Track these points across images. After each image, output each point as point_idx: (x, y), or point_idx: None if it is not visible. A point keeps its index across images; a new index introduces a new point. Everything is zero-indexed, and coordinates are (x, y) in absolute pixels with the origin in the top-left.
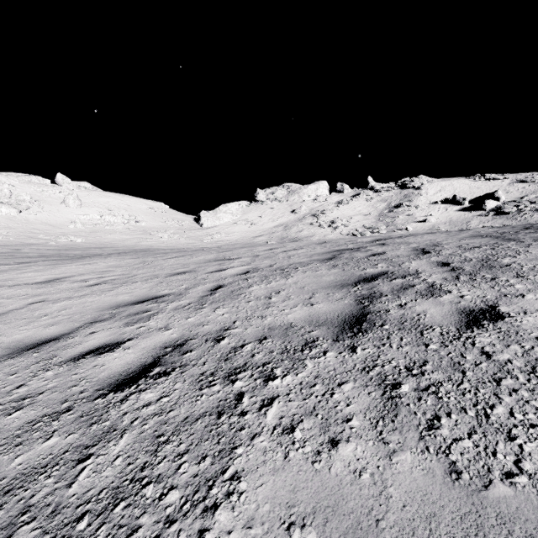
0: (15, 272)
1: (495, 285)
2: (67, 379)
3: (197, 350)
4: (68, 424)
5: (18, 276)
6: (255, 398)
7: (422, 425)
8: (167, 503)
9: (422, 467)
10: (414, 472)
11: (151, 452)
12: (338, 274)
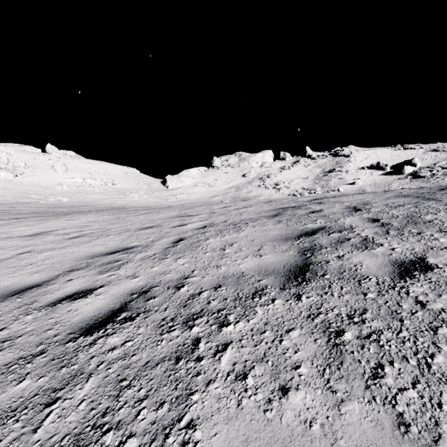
0: (9, 227)
1: (421, 239)
2: (44, 323)
3: (160, 296)
4: (40, 367)
5: (10, 230)
6: (211, 344)
7: (367, 374)
8: None
9: (370, 419)
10: (362, 423)
11: (113, 397)
12: (283, 229)
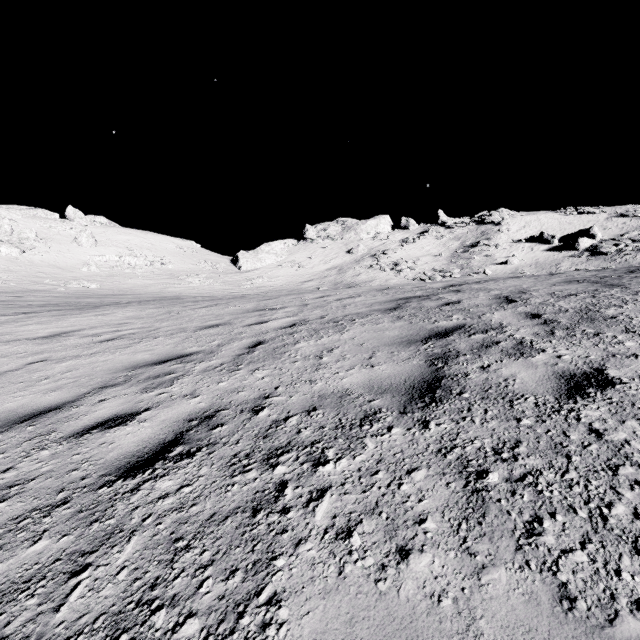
0: (14, 325)
1: (600, 342)
2: (66, 461)
3: (230, 423)
4: (62, 522)
5: (16, 330)
6: (301, 490)
7: (518, 530)
8: (183, 638)
9: (522, 591)
10: (511, 597)
11: (165, 563)
12: (404, 328)
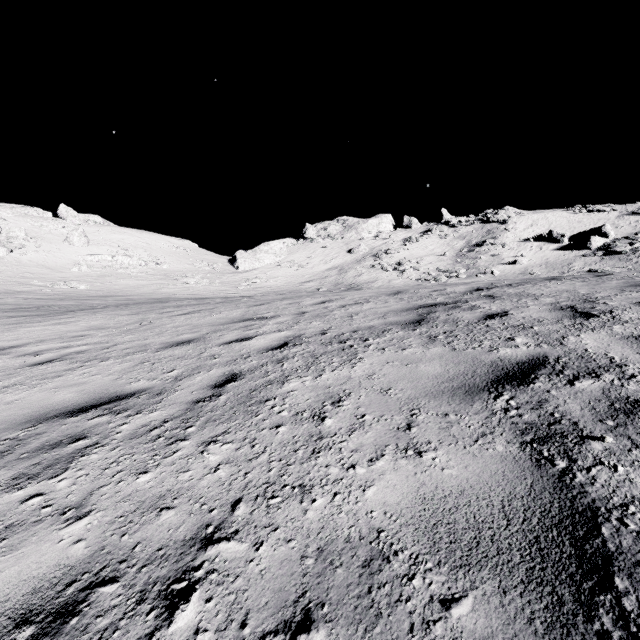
0: None
1: None
2: None
3: None
4: None
5: None
6: None
7: None
8: None
9: None
10: None
11: None
12: (447, 358)
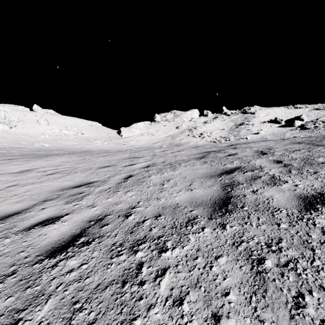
0: (2, 166)
1: (318, 177)
2: (18, 246)
3: (112, 223)
4: (9, 287)
5: (3, 168)
6: (152, 269)
7: (289, 303)
8: None
9: None
10: None
11: (66, 320)
12: (208, 168)
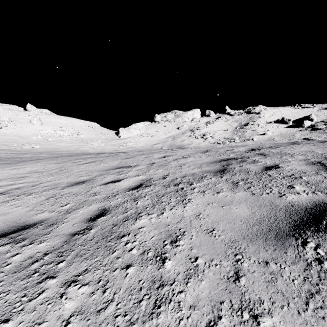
0: None
1: None
2: None
3: None
4: None
5: None
6: None
7: None
8: None
9: None
10: None
11: None
12: (250, 202)
